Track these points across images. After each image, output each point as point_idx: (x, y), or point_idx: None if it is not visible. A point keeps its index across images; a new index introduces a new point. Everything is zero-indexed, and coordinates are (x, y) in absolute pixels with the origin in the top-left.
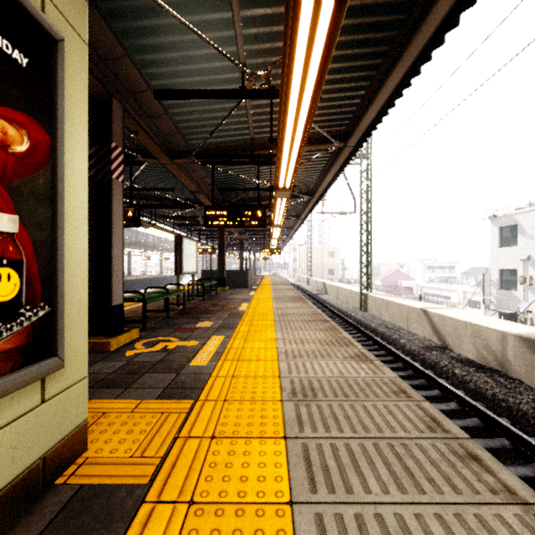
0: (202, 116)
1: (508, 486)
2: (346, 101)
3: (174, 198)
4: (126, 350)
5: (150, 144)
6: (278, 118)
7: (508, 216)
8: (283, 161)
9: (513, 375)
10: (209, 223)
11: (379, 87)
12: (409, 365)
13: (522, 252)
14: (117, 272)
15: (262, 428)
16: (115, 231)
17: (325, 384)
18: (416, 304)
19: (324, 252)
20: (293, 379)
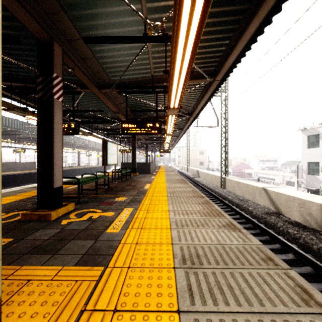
0: (119, 59)
1: None
2: (216, 48)
3: (103, 117)
4: (63, 219)
5: (84, 78)
6: (171, 50)
7: (314, 128)
8: (174, 87)
9: None
10: (124, 132)
11: (241, 35)
12: (256, 226)
13: None
14: (58, 164)
15: (158, 299)
16: (56, 135)
17: (207, 251)
18: (258, 184)
19: (197, 151)
20: (183, 246)
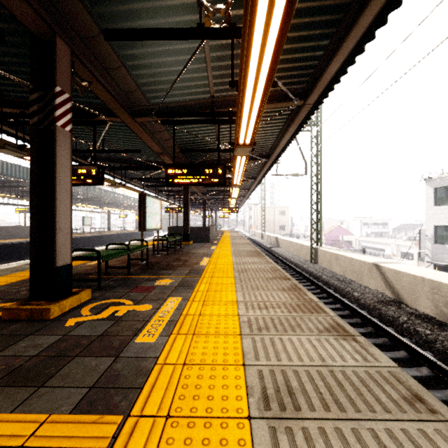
0: (161, 70)
1: None
2: (308, 53)
3: (141, 160)
4: (69, 317)
5: (108, 99)
6: (242, 40)
7: (443, 178)
8: (245, 109)
9: None
10: (170, 181)
11: (350, 28)
12: (367, 321)
13: None
14: (63, 229)
15: None
16: (61, 184)
17: (306, 379)
18: (367, 259)
19: (276, 210)
20: (262, 369)
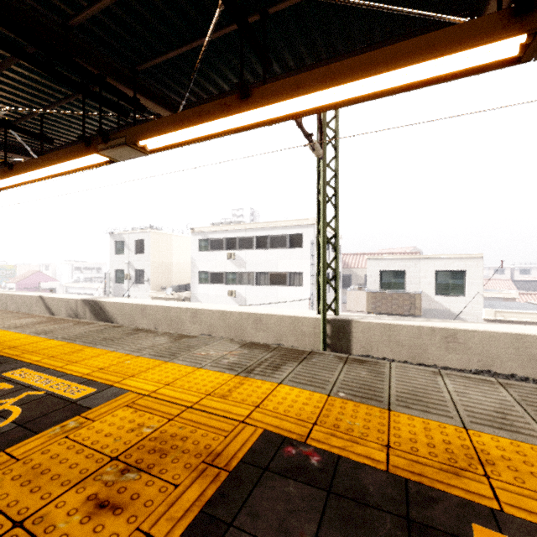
0: None
1: (23, 313)
2: None
3: None
4: None
5: None
6: None
7: (120, 234)
8: None
9: (80, 318)
10: None
11: None
12: None
13: (126, 259)
14: None
15: None
16: None
17: None
18: (37, 294)
19: None
20: None
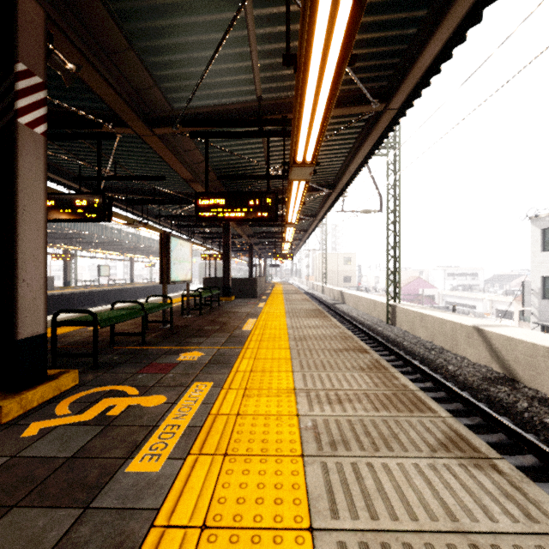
0: (187, 56)
1: None
2: (396, 31)
3: (167, 191)
4: (33, 420)
5: (112, 97)
6: None
7: None
8: (307, 103)
9: None
10: (202, 215)
11: None
12: (472, 407)
13: None
14: (31, 281)
15: None
16: (27, 213)
17: None
18: (464, 320)
19: (340, 257)
20: (346, 540)
